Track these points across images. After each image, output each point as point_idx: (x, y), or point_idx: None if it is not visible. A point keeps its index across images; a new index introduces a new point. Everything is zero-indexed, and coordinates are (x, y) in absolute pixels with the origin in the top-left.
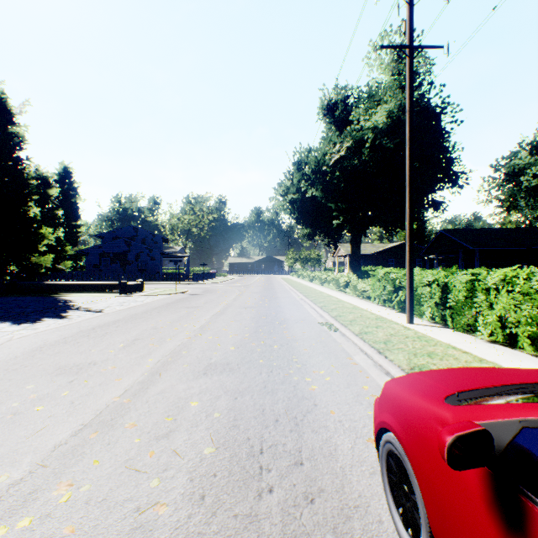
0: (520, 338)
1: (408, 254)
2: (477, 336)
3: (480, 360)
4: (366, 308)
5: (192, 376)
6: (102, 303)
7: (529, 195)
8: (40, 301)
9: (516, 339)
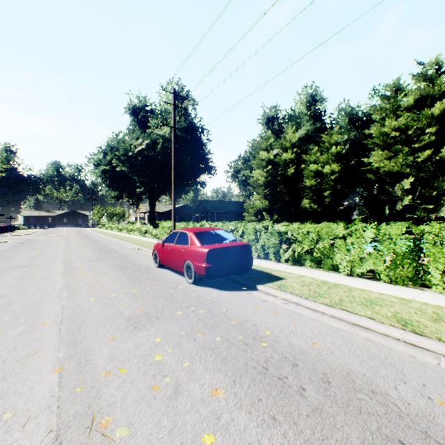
0: None
1: (173, 215)
2: None
3: None
4: (157, 242)
5: (87, 262)
6: None
7: (243, 184)
8: None
9: None
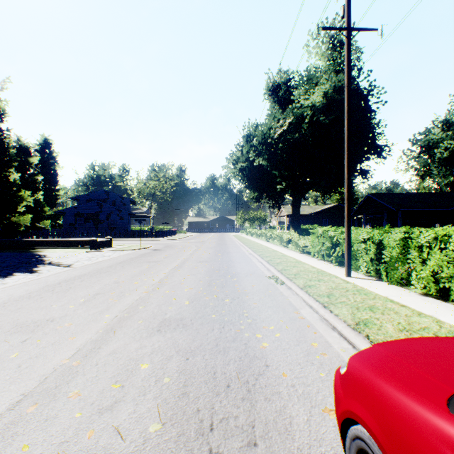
0: (453, 292)
1: (346, 214)
2: (410, 289)
3: (419, 314)
4: (307, 262)
5: (146, 333)
6: (73, 258)
7: (441, 165)
8: (17, 256)
9: (448, 292)
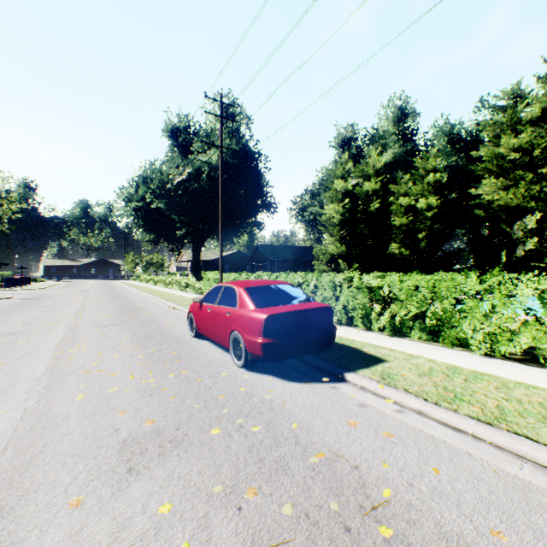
0: None
1: (220, 264)
2: None
3: None
4: None
5: (99, 328)
6: None
7: (310, 224)
8: None
9: None
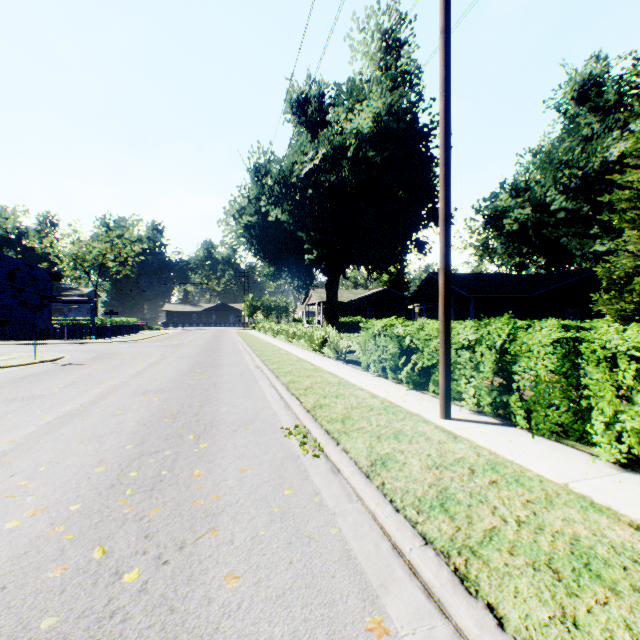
0: None
1: (442, 292)
2: (582, 449)
3: None
4: (358, 382)
5: None
6: None
7: (508, 241)
8: None
9: None
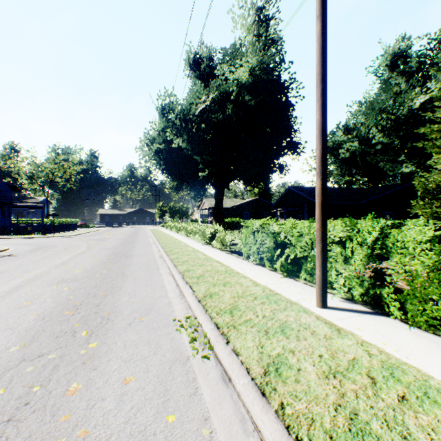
0: None
1: (320, 194)
2: None
3: None
4: (241, 270)
5: None
6: None
7: (342, 165)
8: None
9: None
